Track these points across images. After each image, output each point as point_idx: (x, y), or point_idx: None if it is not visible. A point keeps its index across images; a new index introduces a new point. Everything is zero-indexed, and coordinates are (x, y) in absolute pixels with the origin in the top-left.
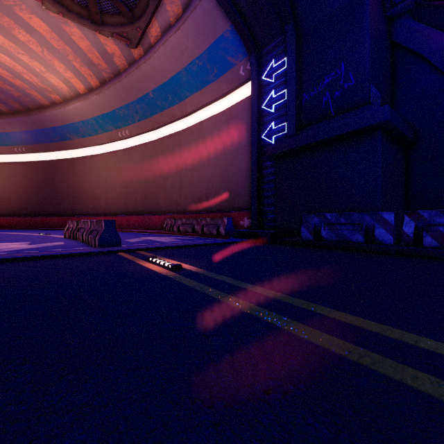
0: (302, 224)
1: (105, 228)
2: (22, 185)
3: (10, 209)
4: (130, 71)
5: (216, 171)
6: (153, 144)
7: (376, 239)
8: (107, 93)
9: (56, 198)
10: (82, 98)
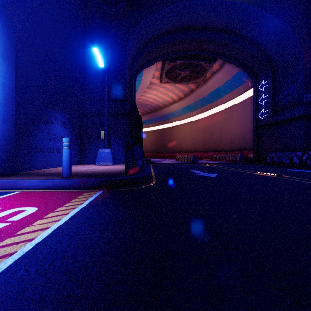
0: (267, 156)
1: (193, 157)
2: (152, 140)
3: (148, 150)
4: (197, 90)
5: (238, 130)
6: (207, 118)
7: (293, 162)
8: (187, 99)
9: (164, 145)
10: (177, 102)
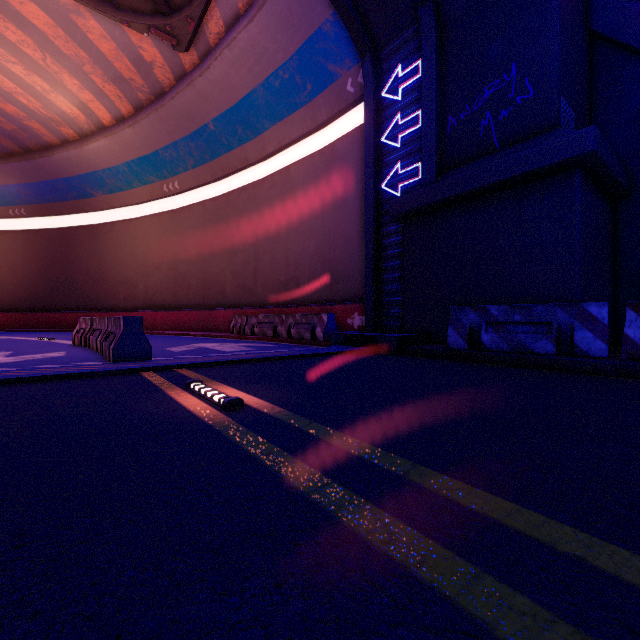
0: (450, 323)
1: (125, 330)
2: (21, 265)
3: (2, 300)
4: (178, 89)
5: (310, 242)
6: (215, 203)
7: (577, 349)
8: (146, 124)
9: (71, 284)
10: (108, 132)
